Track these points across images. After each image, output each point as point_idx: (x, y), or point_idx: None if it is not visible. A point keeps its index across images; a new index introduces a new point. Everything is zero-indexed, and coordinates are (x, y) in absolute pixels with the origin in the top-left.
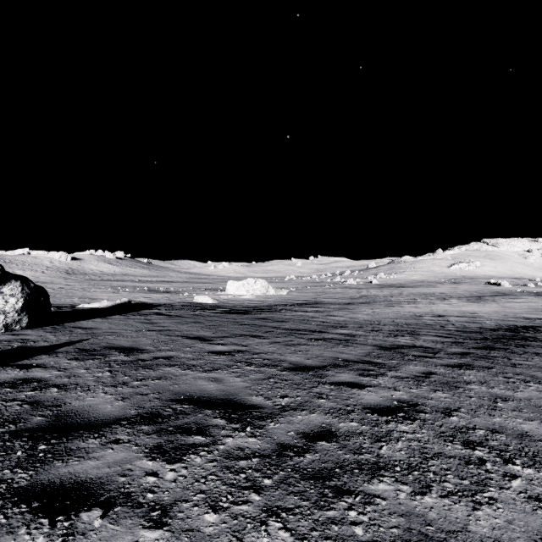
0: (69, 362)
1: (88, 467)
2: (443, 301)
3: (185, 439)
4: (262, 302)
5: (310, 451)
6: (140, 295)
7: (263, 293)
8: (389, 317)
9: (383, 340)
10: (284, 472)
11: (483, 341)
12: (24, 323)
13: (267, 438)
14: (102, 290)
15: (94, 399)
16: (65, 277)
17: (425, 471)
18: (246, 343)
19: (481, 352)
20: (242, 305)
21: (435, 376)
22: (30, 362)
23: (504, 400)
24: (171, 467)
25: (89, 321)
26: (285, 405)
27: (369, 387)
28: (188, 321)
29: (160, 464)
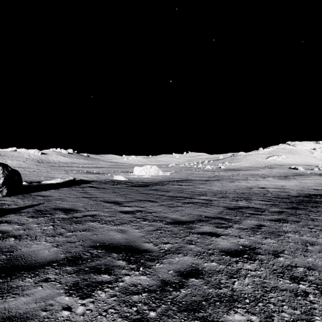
0: (27, 219)
1: (20, 302)
2: (264, 178)
3: (96, 277)
4: (154, 179)
5: (184, 287)
6: (81, 175)
7: (156, 174)
8: (232, 188)
9: (229, 203)
10: (165, 305)
11: (291, 204)
12: (5, 193)
13: (154, 276)
14: (58, 172)
15: (37, 246)
16: (37, 164)
17: (267, 302)
18: (144, 205)
19: (291, 211)
20: (143, 181)
21: (264, 227)
22: (1, 219)
23: (311, 245)
24: (82, 302)
25: (47, 191)
26: (167, 249)
27: (223, 236)
28: (109, 191)
29: (74, 299)
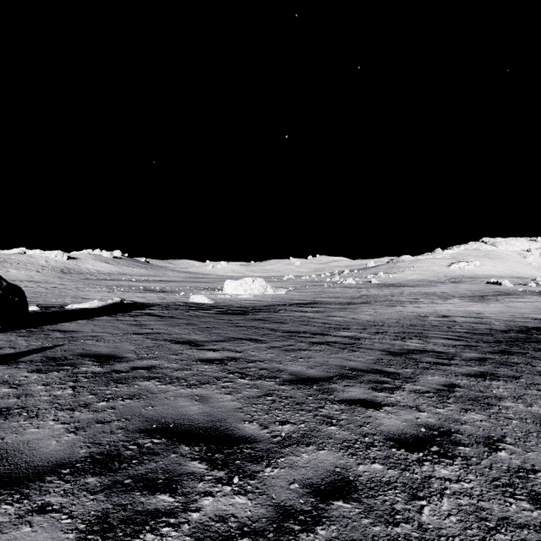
0: (27, 374)
1: None
2: (445, 300)
3: (145, 501)
4: (260, 302)
5: (323, 521)
6: (134, 295)
7: (262, 292)
8: (393, 317)
9: (390, 343)
10: None
11: (498, 344)
12: None
13: (261, 496)
14: (96, 290)
15: (38, 431)
16: (60, 276)
17: None
18: (241, 348)
19: (499, 358)
20: (239, 305)
21: (460, 389)
22: None
23: None
24: None
25: (72, 323)
26: (286, 436)
27: (387, 406)
28: (180, 322)
29: None
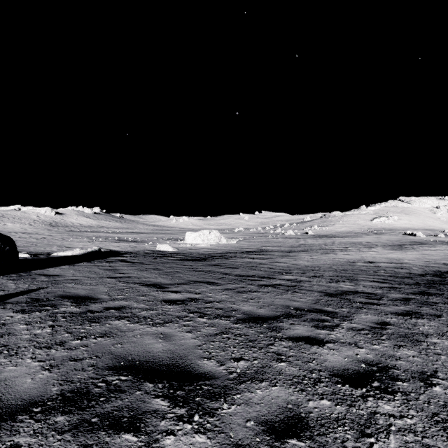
0: (12, 314)
1: None
2: (370, 249)
3: (110, 440)
4: (215, 250)
5: None
6: (110, 244)
7: (217, 242)
8: (327, 263)
9: (326, 285)
10: None
11: (418, 286)
12: None
13: (220, 434)
14: (78, 240)
15: (15, 368)
16: (49, 229)
17: None
18: (200, 290)
19: (420, 298)
20: (198, 252)
21: (391, 327)
22: None
23: None
24: None
25: (56, 268)
26: (241, 372)
27: (329, 343)
28: (148, 268)
29: None
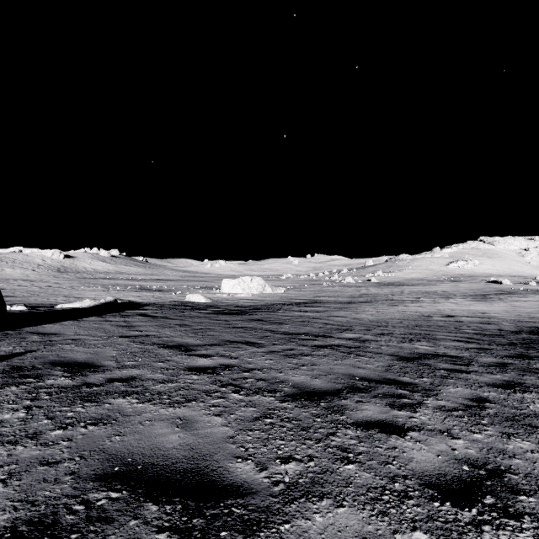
0: None
1: None
2: (448, 299)
3: None
4: (258, 301)
5: None
6: (130, 294)
7: (260, 291)
8: (396, 317)
9: (398, 346)
10: None
11: (513, 347)
12: None
13: None
14: (91, 289)
15: None
16: (56, 275)
17: None
18: (237, 353)
19: (520, 363)
20: (237, 304)
21: (491, 405)
22: None
23: None
24: None
25: (56, 324)
26: (291, 482)
27: (412, 431)
28: (173, 323)
29: None
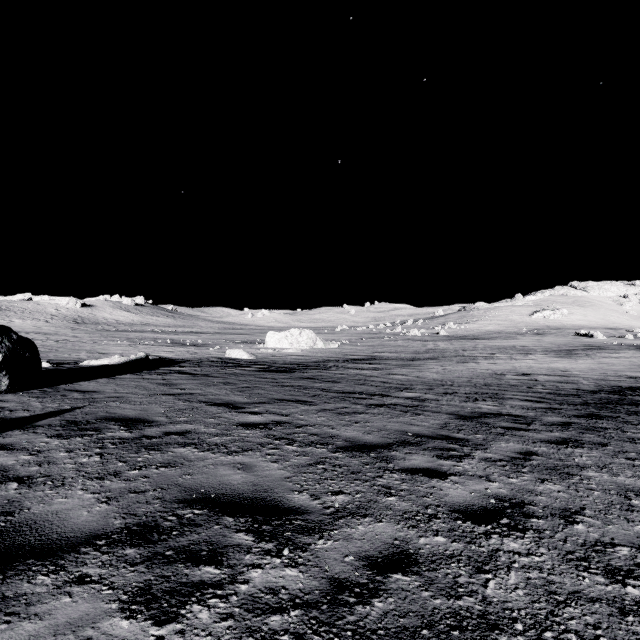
0: (47, 440)
1: (20, 635)
2: (526, 355)
3: (189, 572)
4: (308, 358)
5: (380, 594)
6: (161, 349)
7: (310, 346)
8: (464, 375)
9: (460, 405)
10: (340, 638)
11: (585, 407)
12: (4, 385)
13: (313, 568)
14: (115, 343)
15: (66, 500)
16: (73, 327)
17: (562, 630)
18: (288, 411)
19: (586, 422)
20: (284, 361)
21: (537, 458)
22: None
23: (639, 495)
24: (158, 633)
25: (91, 382)
26: (340, 507)
27: (453, 476)
28: (216, 381)
29: (141, 626)
